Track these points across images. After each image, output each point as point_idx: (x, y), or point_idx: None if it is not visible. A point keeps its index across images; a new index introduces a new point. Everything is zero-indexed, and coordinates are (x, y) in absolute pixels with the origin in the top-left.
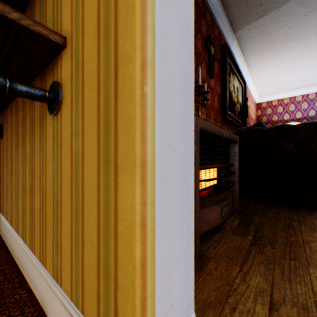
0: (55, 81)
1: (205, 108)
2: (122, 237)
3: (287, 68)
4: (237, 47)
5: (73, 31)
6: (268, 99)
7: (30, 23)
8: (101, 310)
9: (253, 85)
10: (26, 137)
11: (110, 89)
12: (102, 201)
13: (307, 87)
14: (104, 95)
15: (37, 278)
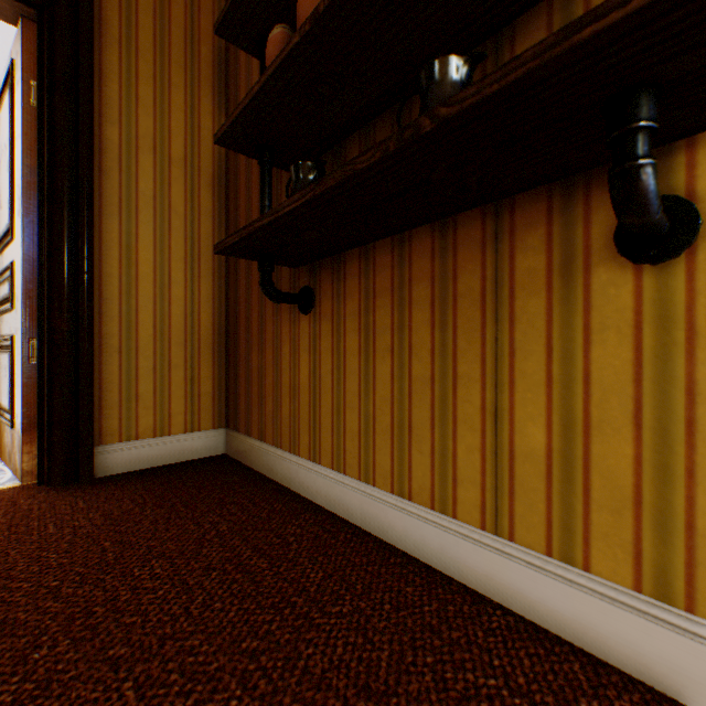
0: (668, 195)
1: None
2: None
3: None
4: None
5: None
6: None
7: None
8: None
9: None
10: (453, 311)
11: None
12: None
13: None
14: None
15: (542, 587)
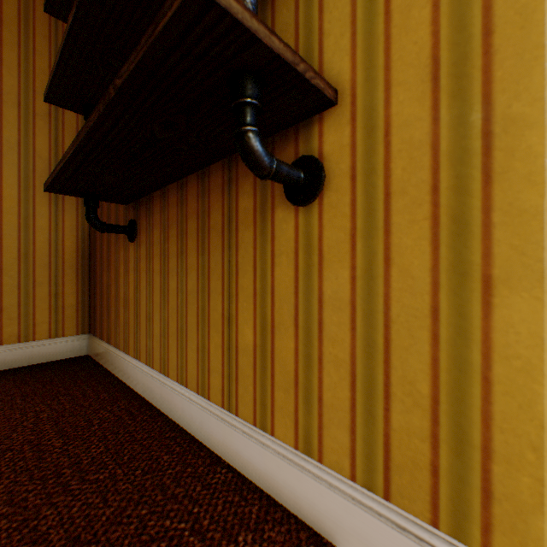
0: (308, 155)
1: None
2: (503, 382)
3: None
4: None
5: (356, 81)
6: None
7: (311, 75)
8: (441, 492)
9: None
10: (208, 240)
11: (469, 168)
12: (446, 332)
13: None
14: (450, 176)
15: (250, 450)
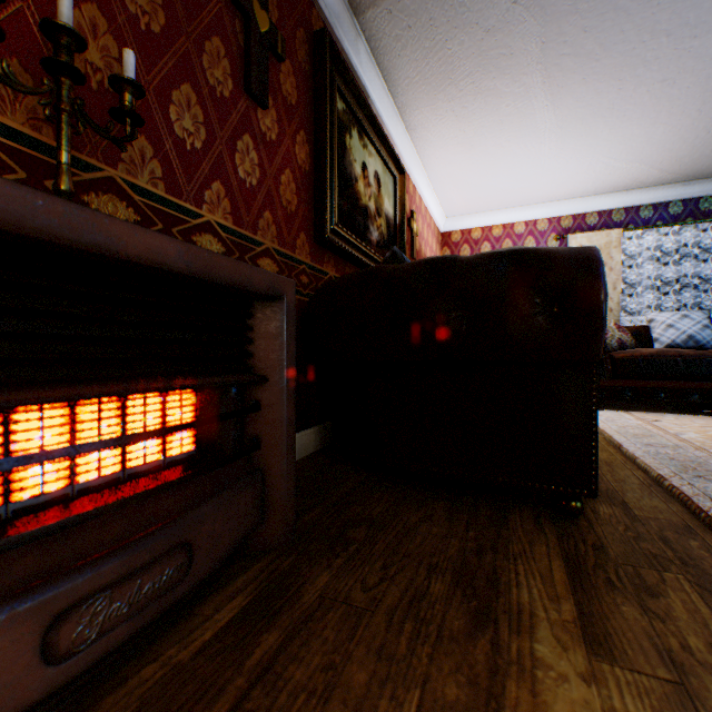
0: None
1: (231, 193)
2: None
3: (493, 151)
4: (371, 64)
5: None
6: (464, 224)
7: None
8: None
9: (430, 186)
10: None
11: None
12: None
13: (534, 205)
14: None
15: None
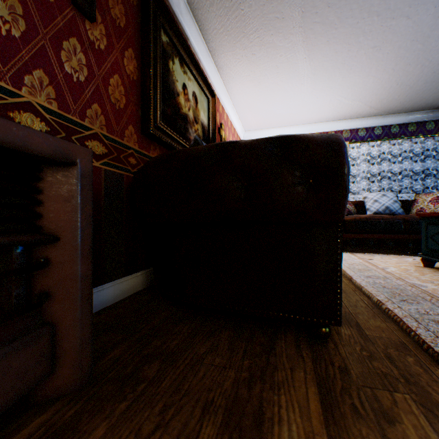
0: None
1: (56, 83)
2: None
3: (273, 87)
4: (189, 15)
5: None
6: (256, 136)
7: None
8: None
9: (234, 109)
10: None
11: None
12: None
13: (298, 125)
14: None
15: None
